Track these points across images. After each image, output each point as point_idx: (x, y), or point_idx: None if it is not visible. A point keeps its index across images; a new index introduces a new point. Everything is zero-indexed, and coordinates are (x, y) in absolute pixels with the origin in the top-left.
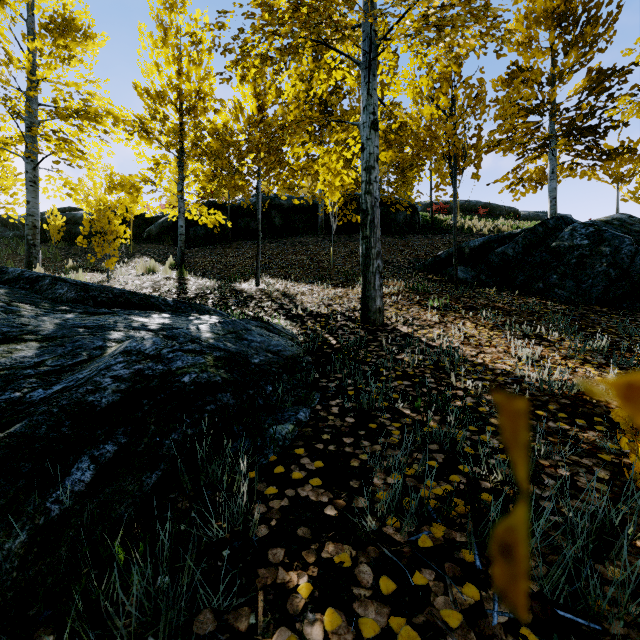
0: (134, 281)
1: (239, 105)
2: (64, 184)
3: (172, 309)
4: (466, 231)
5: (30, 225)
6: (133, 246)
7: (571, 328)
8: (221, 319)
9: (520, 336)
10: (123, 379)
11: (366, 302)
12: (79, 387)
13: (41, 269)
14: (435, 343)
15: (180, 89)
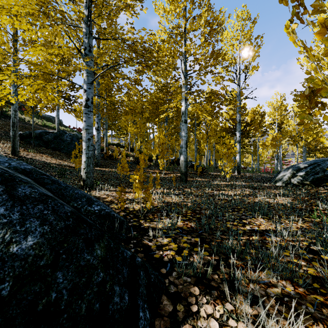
0: None
1: None
2: None
3: None
4: (22, 121)
5: None
6: None
7: (67, 158)
8: None
9: (58, 159)
10: None
11: (15, 149)
12: None
13: None
14: (40, 160)
15: None
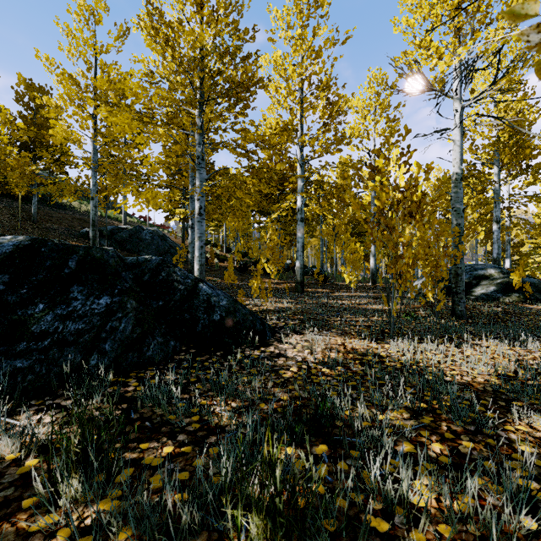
0: None
1: (1, 139)
2: None
3: None
4: (78, 210)
5: None
6: None
7: None
8: None
9: None
10: None
11: None
12: None
13: None
14: None
15: None
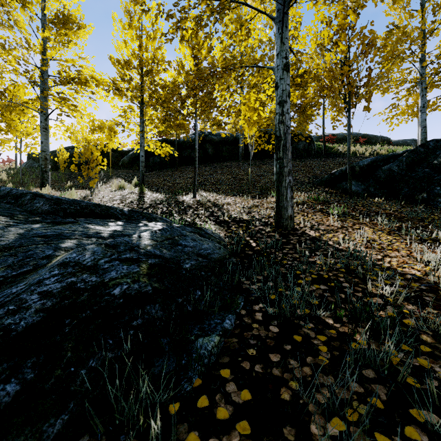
0: (109, 195)
1: (181, 63)
2: (66, 130)
3: (127, 217)
4: (351, 155)
5: (43, 158)
6: (112, 171)
7: None
8: (164, 225)
9: (418, 240)
10: (51, 295)
11: (279, 211)
12: (0, 307)
13: (49, 188)
14: (341, 246)
15: (140, 57)
